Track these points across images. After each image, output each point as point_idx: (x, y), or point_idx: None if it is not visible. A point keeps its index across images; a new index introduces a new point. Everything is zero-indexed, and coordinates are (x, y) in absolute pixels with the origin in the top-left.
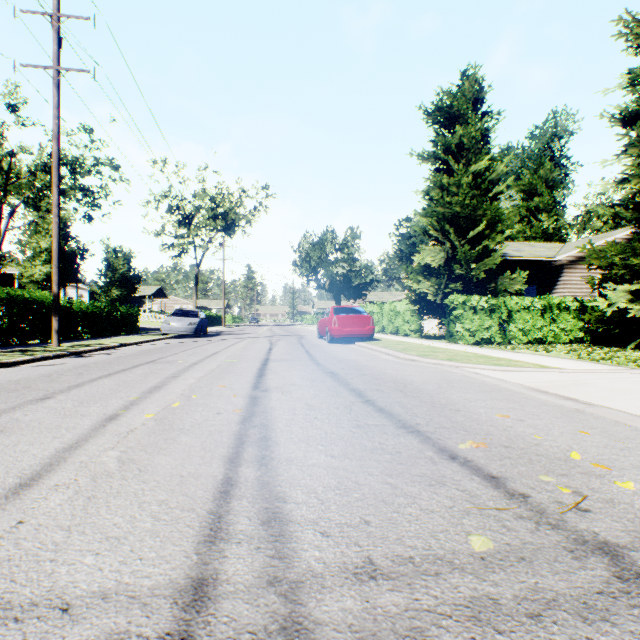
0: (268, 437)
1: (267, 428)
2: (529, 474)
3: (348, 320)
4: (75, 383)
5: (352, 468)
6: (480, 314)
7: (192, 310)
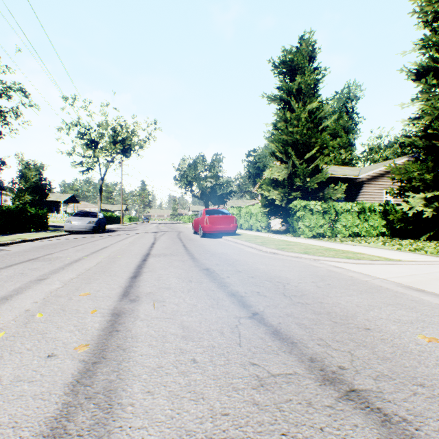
0: None
1: (111, 403)
2: None
3: (217, 219)
4: None
5: None
6: (316, 215)
7: (92, 211)
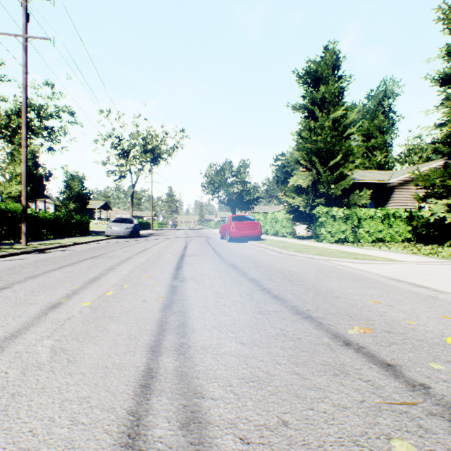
0: (185, 324)
1: (184, 315)
2: (419, 361)
3: (242, 225)
4: (32, 275)
5: (261, 356)
6: (338, 221)
7: (128, 218)
